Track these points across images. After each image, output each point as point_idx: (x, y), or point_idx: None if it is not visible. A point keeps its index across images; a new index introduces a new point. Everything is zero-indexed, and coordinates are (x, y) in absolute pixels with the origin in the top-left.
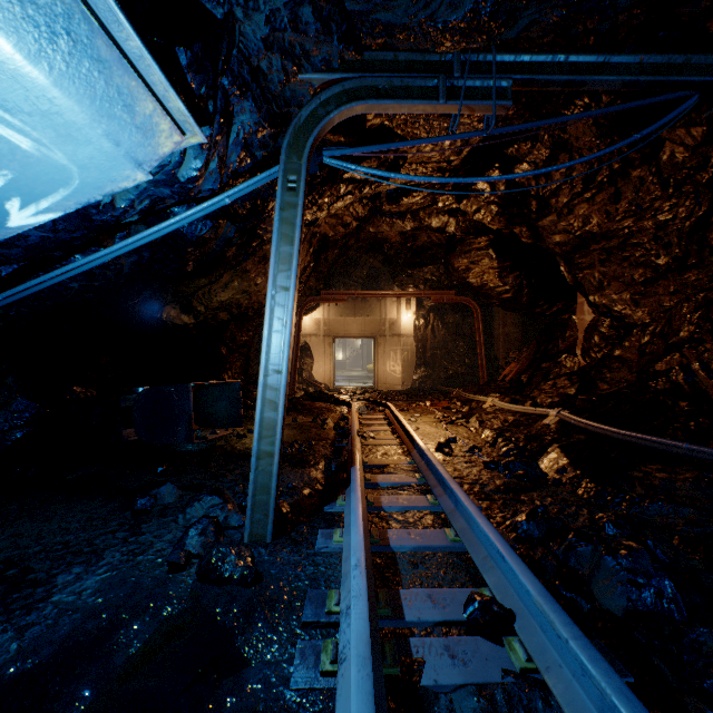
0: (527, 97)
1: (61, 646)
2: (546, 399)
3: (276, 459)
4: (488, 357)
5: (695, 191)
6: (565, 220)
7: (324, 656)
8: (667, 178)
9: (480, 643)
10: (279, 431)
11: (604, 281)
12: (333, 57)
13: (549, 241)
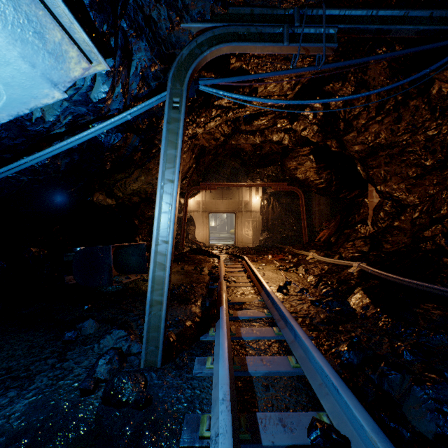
0: (343, 46)
1: None
2: (348, 254)
3: (164, 306)
4: (308, 225)
5: None
6: (362, 135)
7: None
8: (435, 106)
9: None
10: (166, 286)
11: (387, 176)
12: (206, 10)
13: (351, 149)
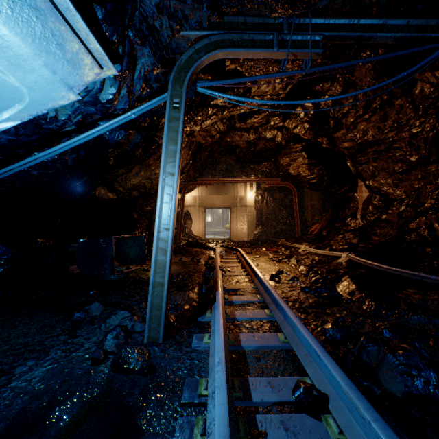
0: (330, 50)
1: (13, 421)
2: (339, 246)
3: (166, 287)
4: (301, 219)
5: (436, 113)
6: (351, 132)
7: (196, 430)
8: (418, 105)
9: (305, 419)
10: (167, 269)
11: (375, 171)
12: (203, 20)
13: (341, 146)
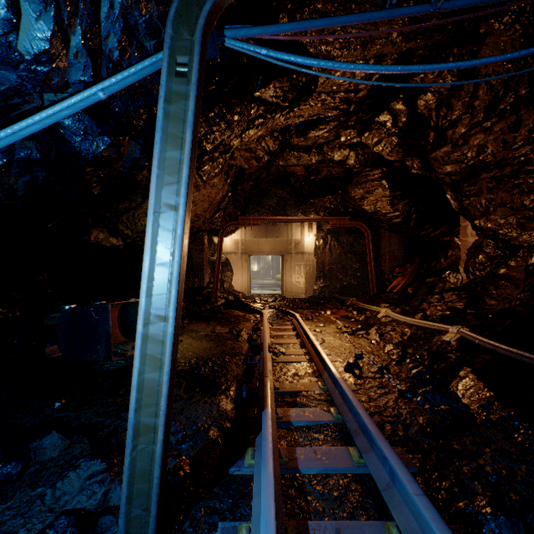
0: None
1: None
2: (436, 312)
3: (160, 436)
4: (376, 271)
5: None
6: (459, 150)
7: None
8: None
9: None
10: (163, 399)
11: (490, 207)
12: None
13: (440, 171)
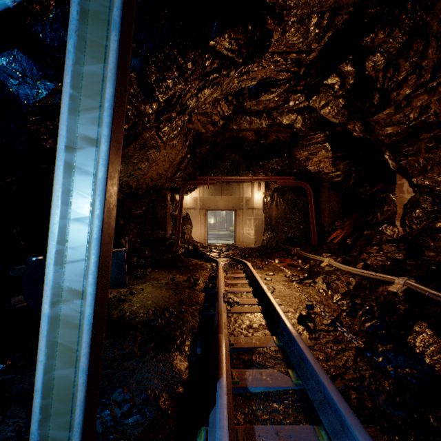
0: None
1: None
2: (377, 262)
3: None
4: (316, 224)
5: None
6: (401, 112)
7: None
8: None
9: None
10: (78, 407)
11: (427, 165)
12: None
13: (381, 133)
